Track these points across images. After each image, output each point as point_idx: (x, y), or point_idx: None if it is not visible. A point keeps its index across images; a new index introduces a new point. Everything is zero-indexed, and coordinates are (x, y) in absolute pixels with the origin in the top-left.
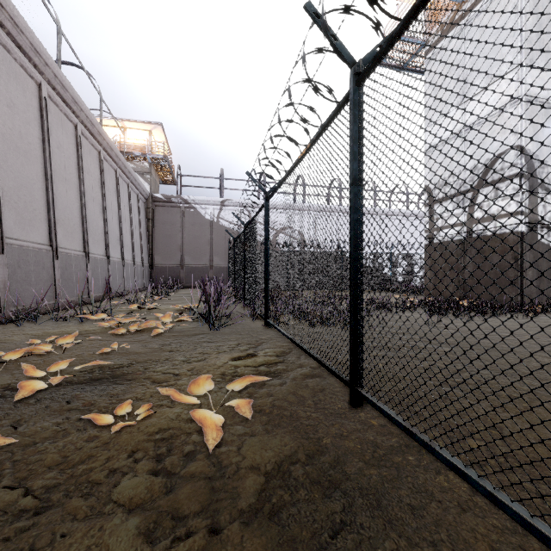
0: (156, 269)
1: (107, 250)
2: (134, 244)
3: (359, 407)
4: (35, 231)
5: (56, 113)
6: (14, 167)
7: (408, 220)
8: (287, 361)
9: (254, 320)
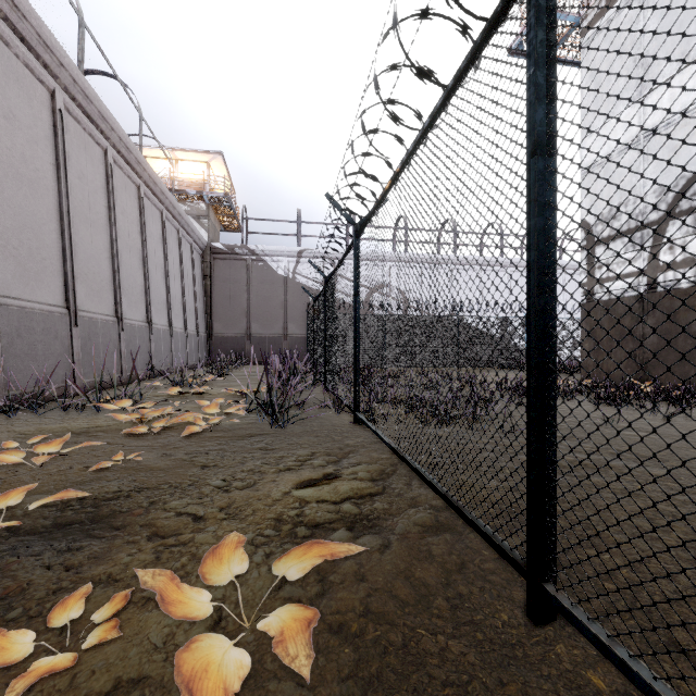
0: (215, 340)
1: (148, 314)
2: (187, 307)
3: (548, 625)
4: (45, 287)
5: (77, 132)
6: (13, 200)
7: None
8: (389, 491)
9: (338, 413)
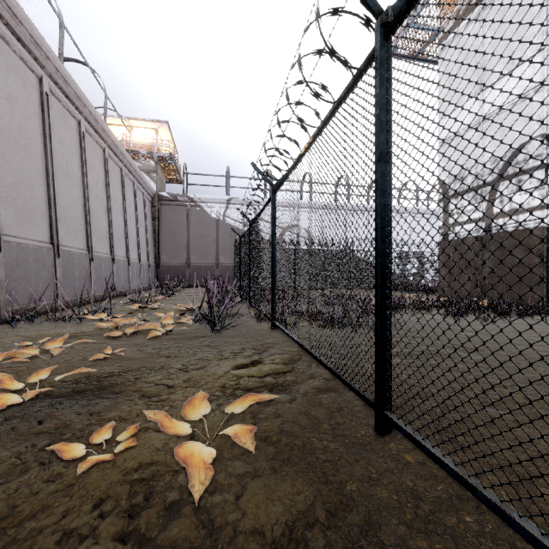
0: (162, 268)
1: (111, 248)
2: (140, 242)
3: (387, 435)
4: (35, 228)
5: (58, 108)
6: (12, 162)
7: (463, 198)
8: (296, 370)
9: (260, 322)
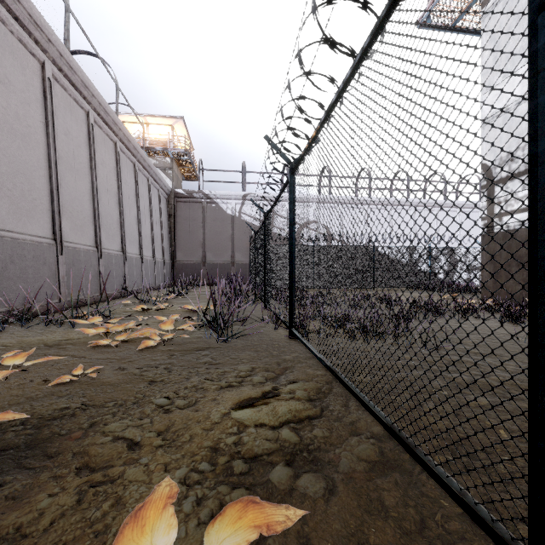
0: (177, 266)
1: (123, 245)
2: (155, 240)
3: None
4: (35, 222)
5: (64, 97)
6: (8, 150)
7: None
8: (327, 413)
9: (275, 328)
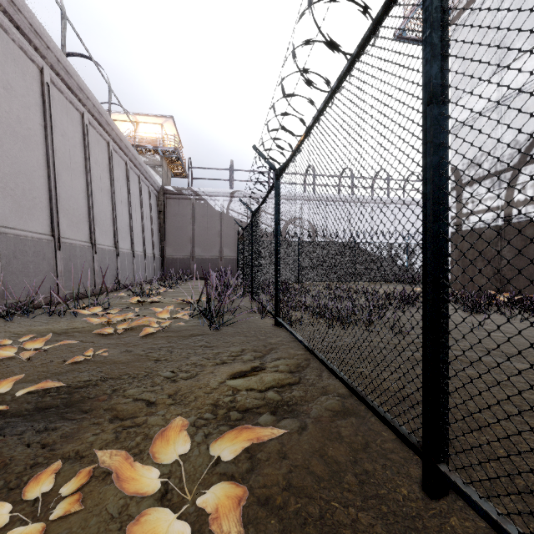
0: (167, 261)
1: (115, 241)
2: (145, 235)
3: (442, 499)
4: (35, 220)
5: (60, 100)
6: (10, 152)
7: None
8: (304, 381)
9: (262, 317)
